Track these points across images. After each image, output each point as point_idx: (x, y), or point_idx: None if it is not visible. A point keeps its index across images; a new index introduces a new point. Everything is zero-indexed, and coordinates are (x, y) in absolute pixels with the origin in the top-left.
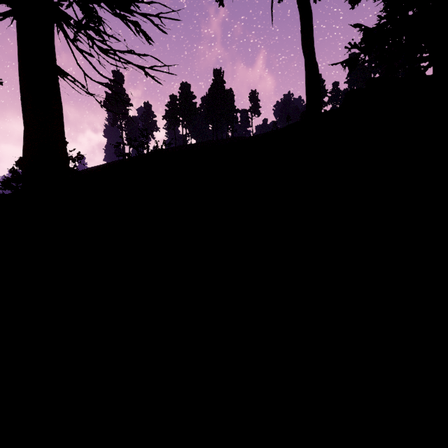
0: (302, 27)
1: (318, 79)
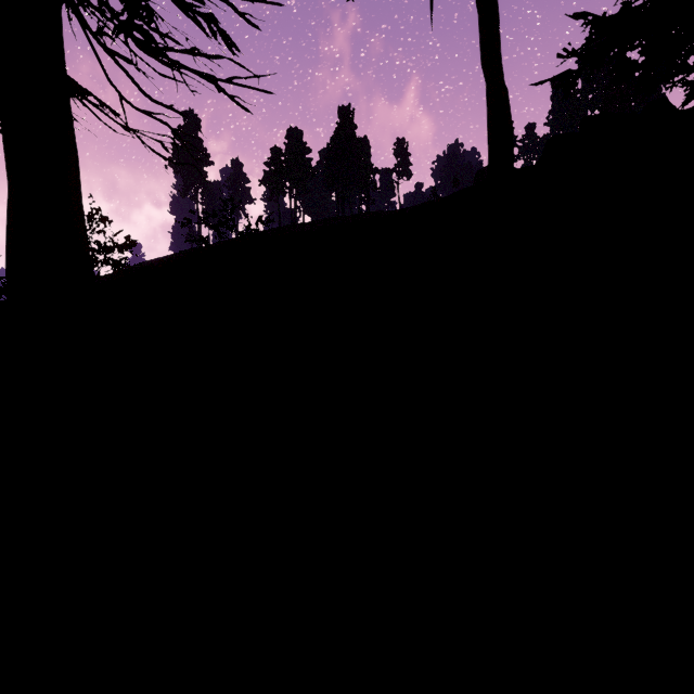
0: (482, 30)
1: (509, 113)
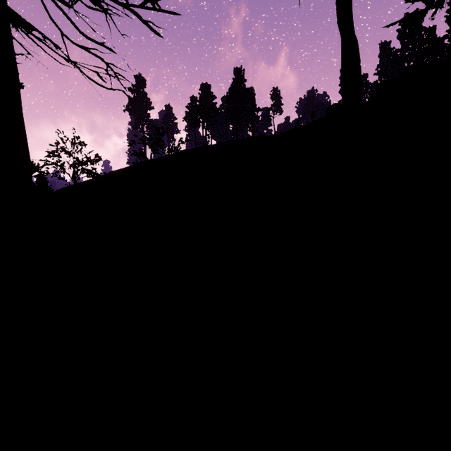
0: None
1: (358, 57)
